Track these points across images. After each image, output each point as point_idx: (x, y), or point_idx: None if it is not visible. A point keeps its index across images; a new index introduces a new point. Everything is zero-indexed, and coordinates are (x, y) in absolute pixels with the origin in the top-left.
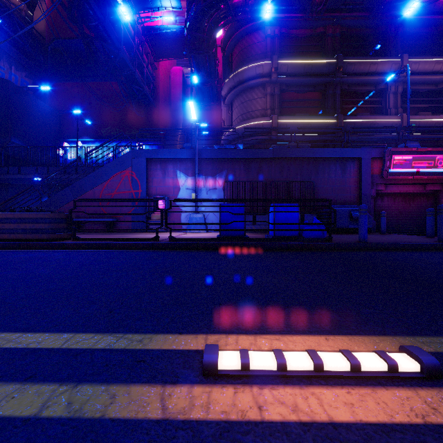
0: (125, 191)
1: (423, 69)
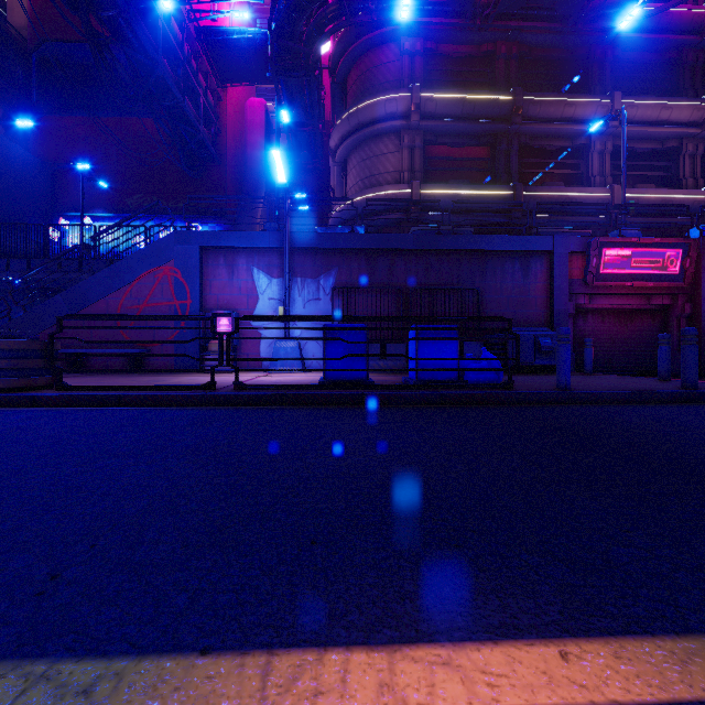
0: (163, 302)
1: (643, 117)
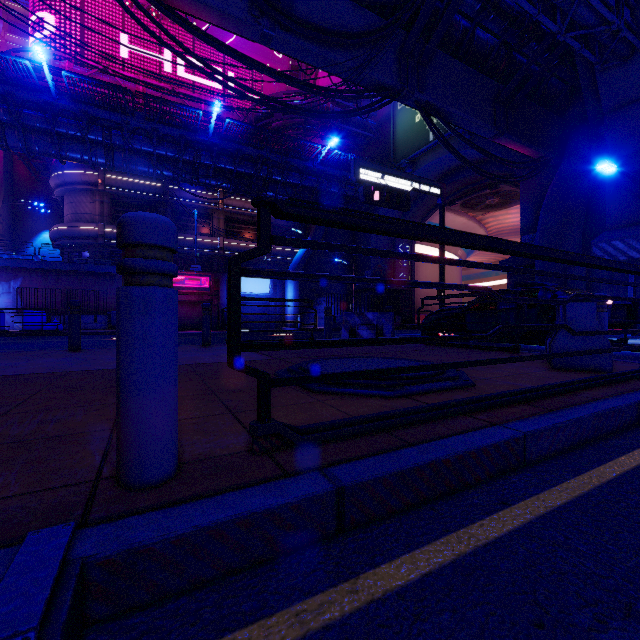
0: None
1: (237, 205)
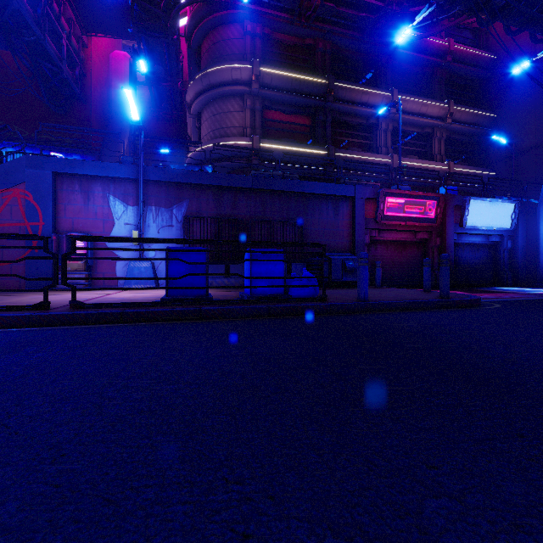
0: (12, 223)
1: (411, 109)
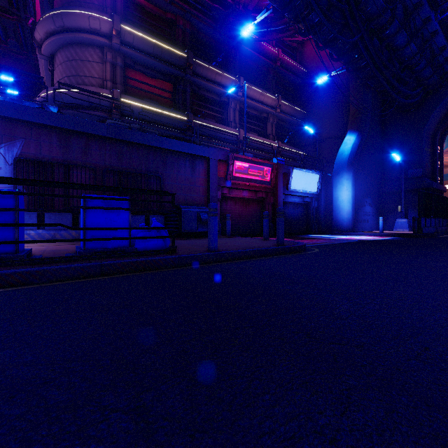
0: None
1: (253, 96)
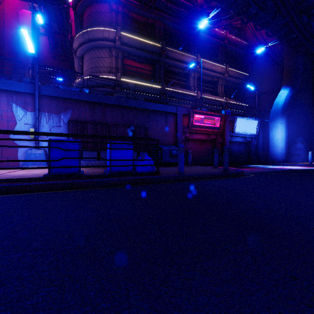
0: None
1: (207, 67)
